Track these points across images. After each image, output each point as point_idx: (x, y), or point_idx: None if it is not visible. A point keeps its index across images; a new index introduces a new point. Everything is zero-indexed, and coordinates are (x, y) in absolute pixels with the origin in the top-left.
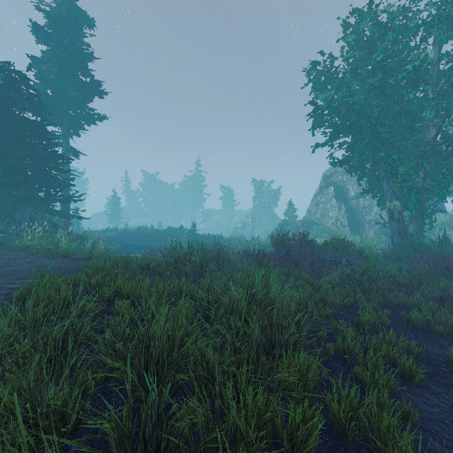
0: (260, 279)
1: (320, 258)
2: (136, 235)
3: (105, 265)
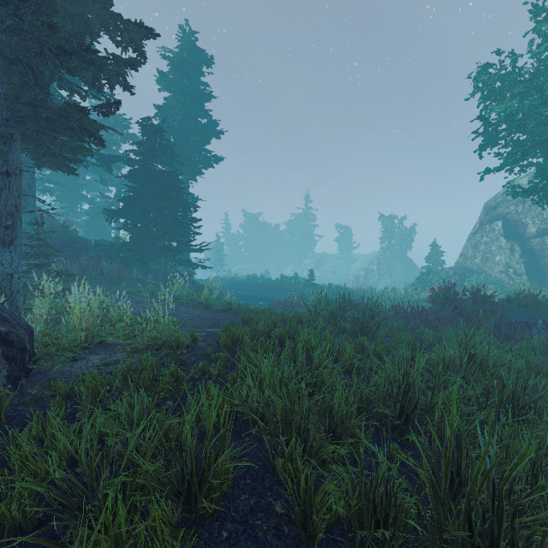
0: (480, 339)
1: (503, 318)
2: (247, 284)
3: (271, 318)
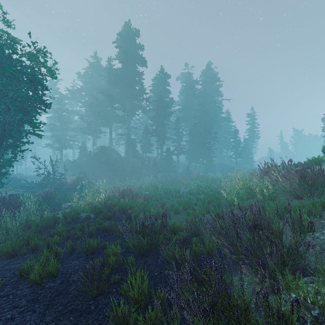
0: None
1: None
2: None
3: None
